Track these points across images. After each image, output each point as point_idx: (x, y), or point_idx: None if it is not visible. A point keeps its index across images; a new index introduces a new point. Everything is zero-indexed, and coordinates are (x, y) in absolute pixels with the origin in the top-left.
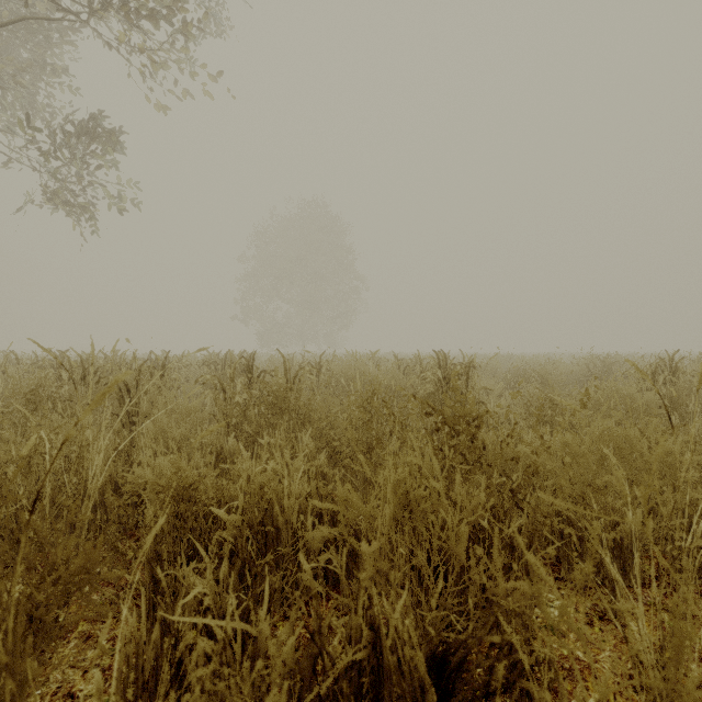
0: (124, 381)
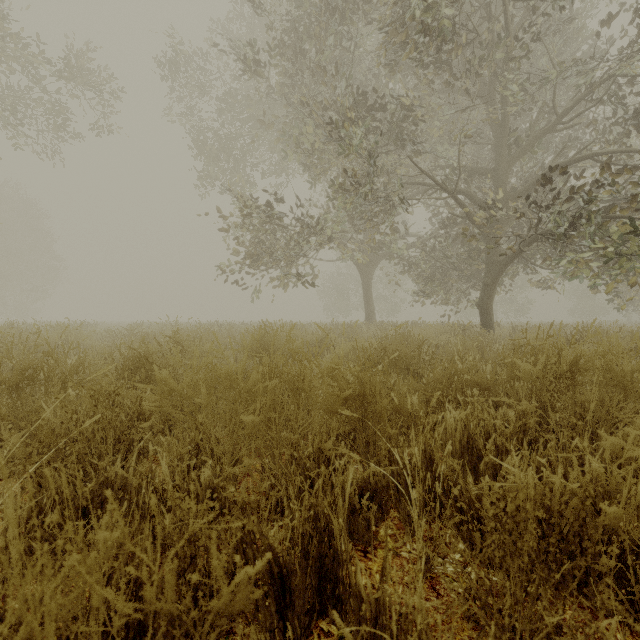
0: None
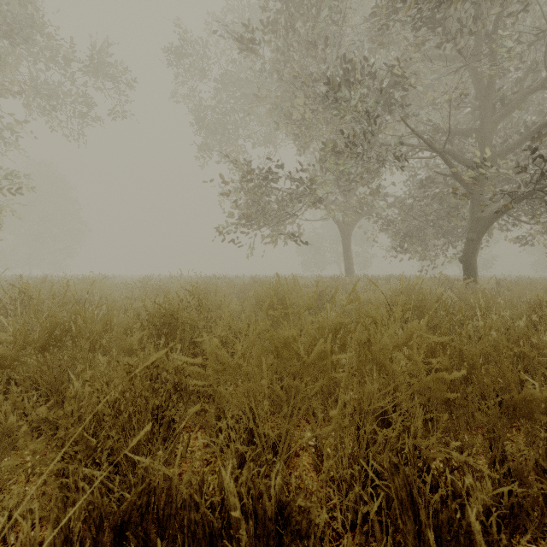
0: (14, 281)
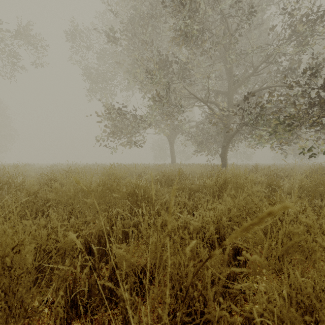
0: None
